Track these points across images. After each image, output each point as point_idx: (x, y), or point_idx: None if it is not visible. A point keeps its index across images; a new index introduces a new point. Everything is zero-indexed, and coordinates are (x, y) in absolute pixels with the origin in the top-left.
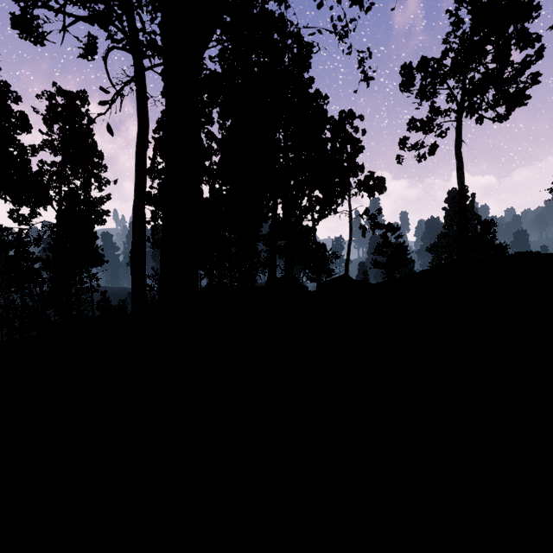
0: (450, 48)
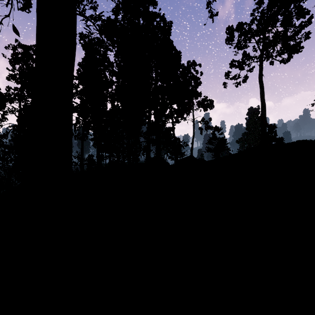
0: (255, 18)
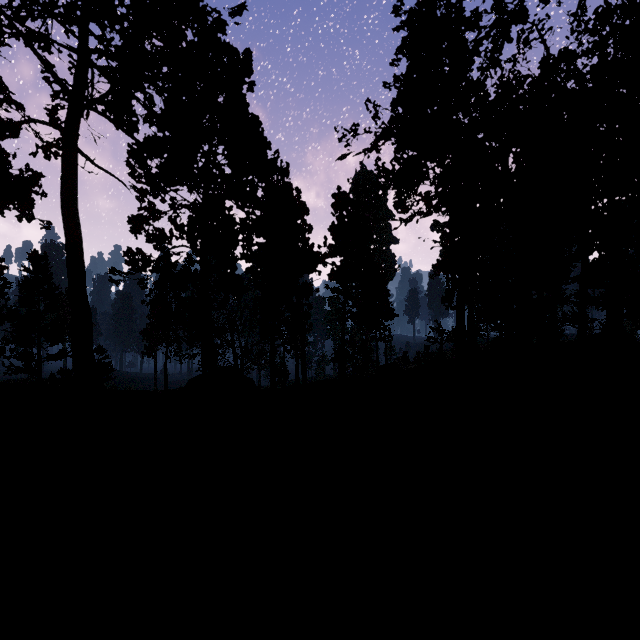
0: None
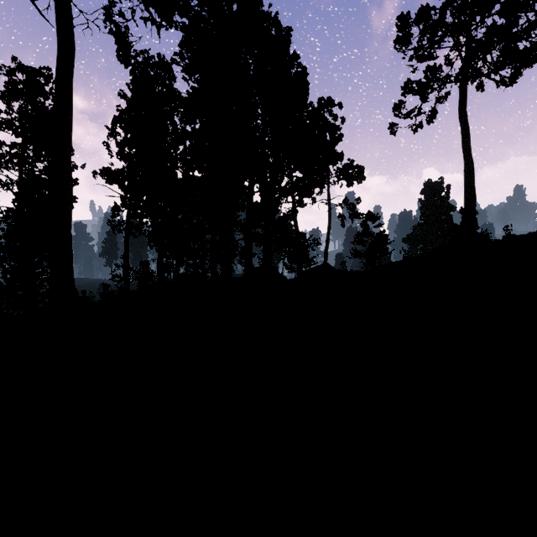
0: None
